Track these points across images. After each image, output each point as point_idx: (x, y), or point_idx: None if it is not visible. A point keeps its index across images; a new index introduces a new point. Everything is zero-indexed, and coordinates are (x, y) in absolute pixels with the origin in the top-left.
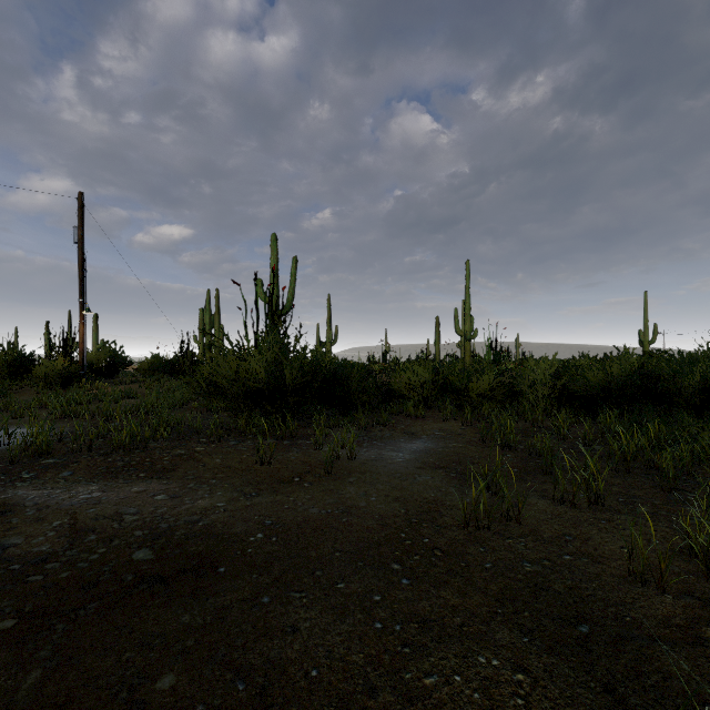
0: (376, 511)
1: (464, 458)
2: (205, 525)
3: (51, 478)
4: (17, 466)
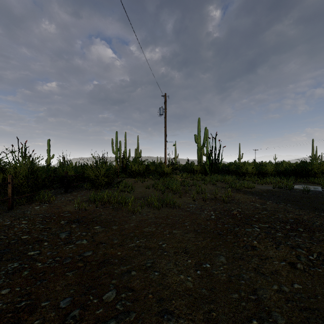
0: None
1: None
2: None
3: None
4: None
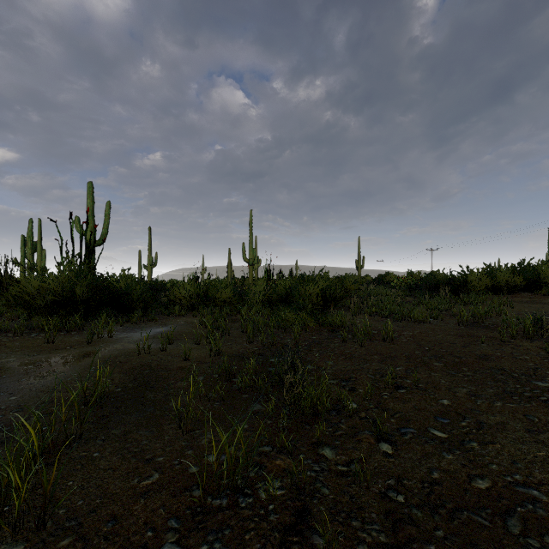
0: (103, 354)
1: (179, 333)
2: None
3: None
4: None
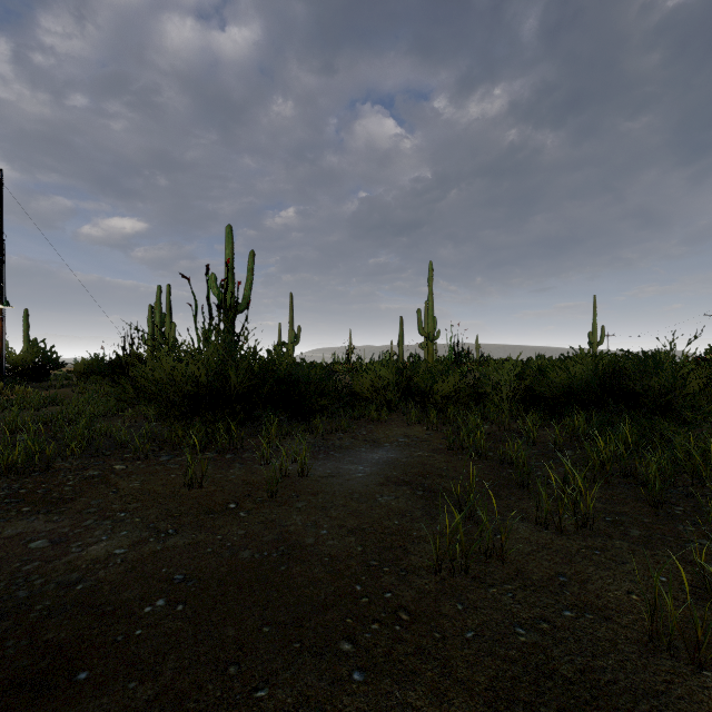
0: (326, 551)
1: (431, 470)
2: (86, 588)
3: None
4: None
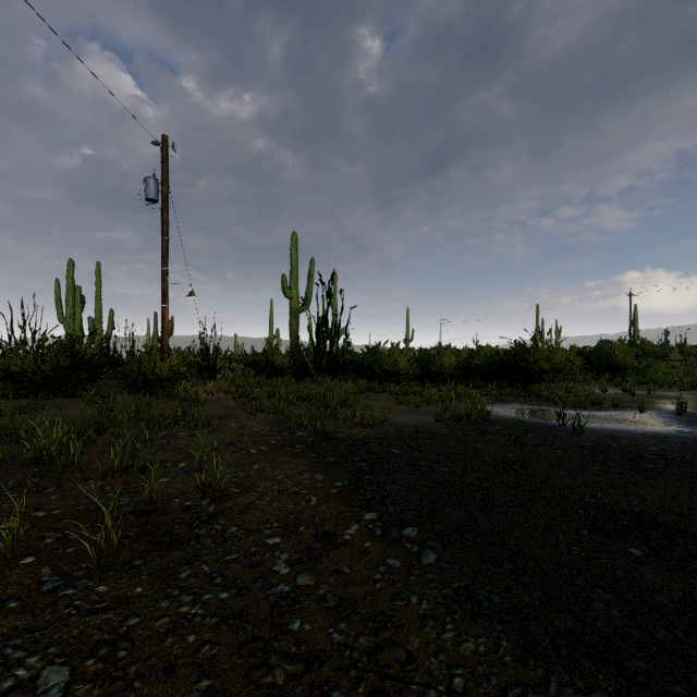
0: (696, 396)
1: None
2: None
3: (646, 405)
4: (614, 408)
